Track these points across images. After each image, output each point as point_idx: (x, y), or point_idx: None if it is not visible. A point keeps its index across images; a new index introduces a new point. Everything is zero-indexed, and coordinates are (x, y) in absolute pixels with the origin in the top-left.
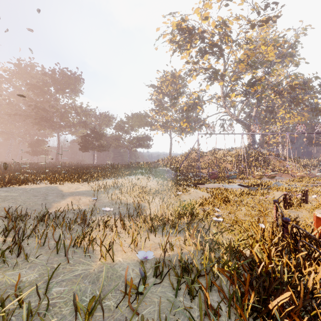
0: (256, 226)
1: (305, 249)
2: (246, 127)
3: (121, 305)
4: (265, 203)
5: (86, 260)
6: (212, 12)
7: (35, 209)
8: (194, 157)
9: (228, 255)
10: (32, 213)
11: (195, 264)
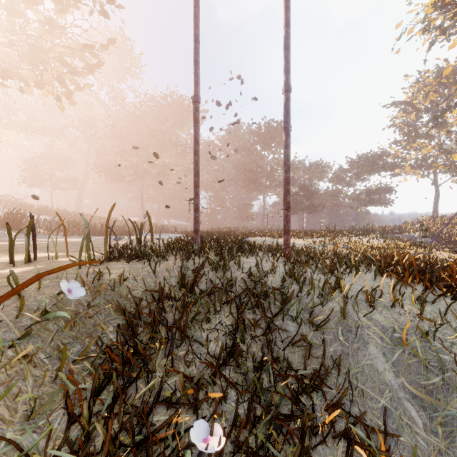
0: None
1: None
2: None
3: None
4: None
5: None
6: None
7: None
8: None
9: None
10: None
11: None
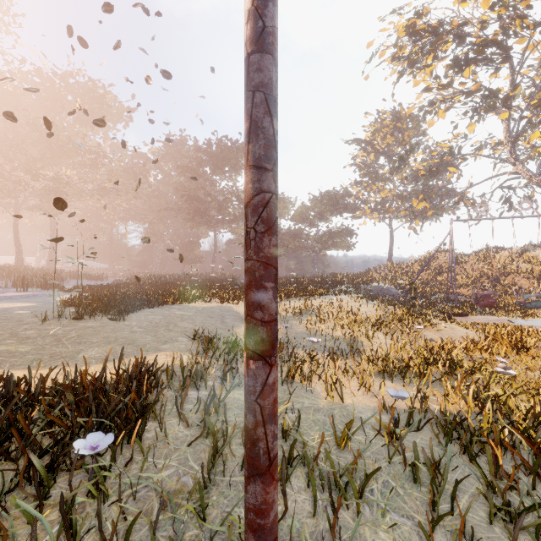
0: None
1: None
2: None
3: (373, 442)
4: None
5: (307, 395)
6: None
7: (217, 333)
8: (440, 264)
9: (530, 420)
10: (217, 338)
11: (471, 422)
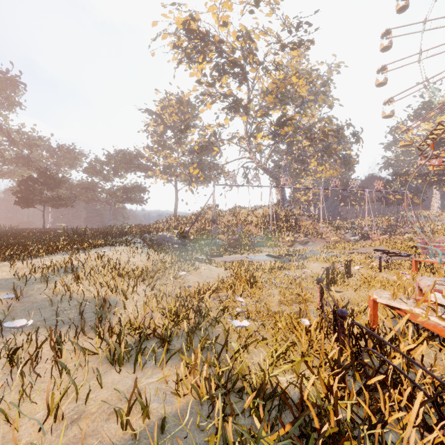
0: (297, 323)
1: (366, 355)
2: (274, 179)
3: None
4: (302, 282)
5: None
6: (233, 17)
7: None
8: (209, 217)
9: (262, 421)
10: None
11: None
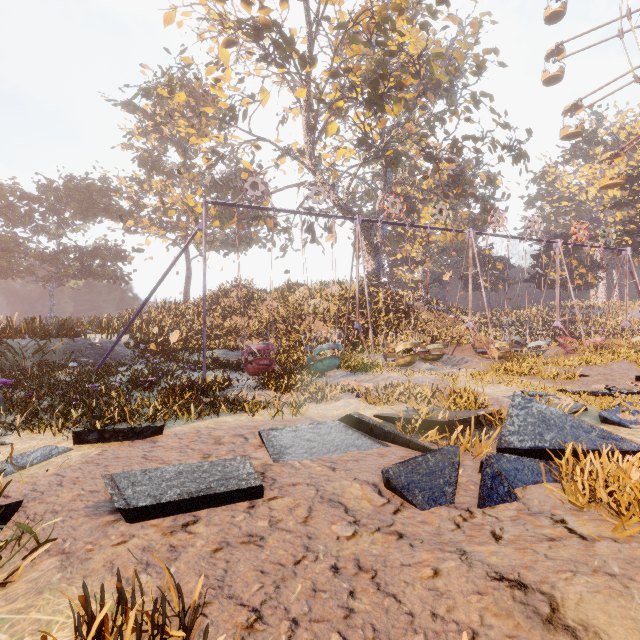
0: None
1: None
2: (362, 231)
3: None
4: None
5: None
6: None
7: None
8: (233, 303)
9: None
10: None
11: None
